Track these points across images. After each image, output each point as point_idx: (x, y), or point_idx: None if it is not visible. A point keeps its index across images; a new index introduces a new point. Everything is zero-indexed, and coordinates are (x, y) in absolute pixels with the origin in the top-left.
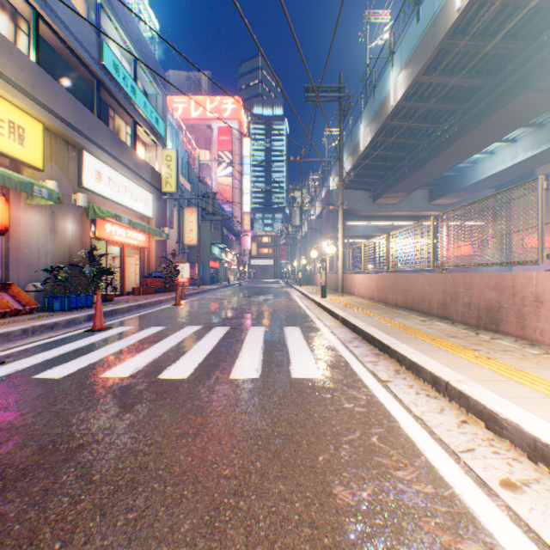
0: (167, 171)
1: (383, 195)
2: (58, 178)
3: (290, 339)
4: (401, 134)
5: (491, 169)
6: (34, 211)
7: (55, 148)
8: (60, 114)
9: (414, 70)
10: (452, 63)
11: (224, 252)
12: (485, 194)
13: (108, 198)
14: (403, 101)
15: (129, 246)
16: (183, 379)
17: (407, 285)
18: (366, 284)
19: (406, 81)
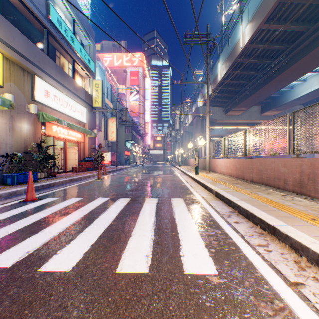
0: (95, 93)
1: (232, 109)
2: (15, 93)
3: (177, 213)
4: (246, 68)
5: (303, 91)
6: None
7: (13, 72)
8: (16, 48)
9: (258, 20)
10: (285, 14)
11: (133, 145)
12: (296, 108)
13: (54, 108)
14: (249, 44)
15: (70, 140)
16: (64, 274)
17: (263, 167)
18: (226, 166)
19: (252, 29)
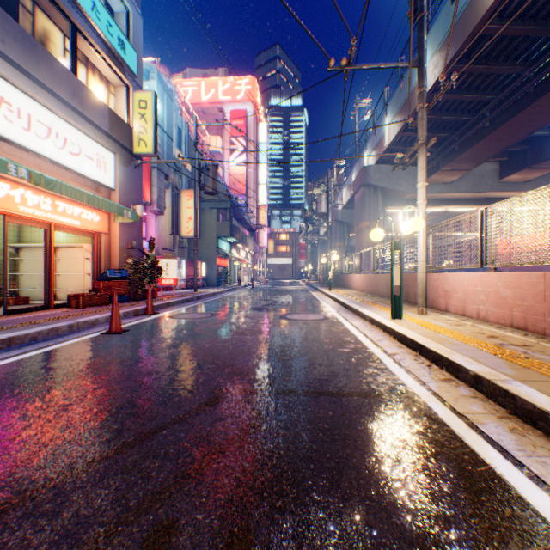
0: (140, 123)
1: (441, 168)
2: None
3: None
4: (493, 57)
5: None
6: None
7: None
8: None
9: None
10: None
11: (235, 248)
12: None
13: None
14: None
15: (64, 228)
16: None
17: None
18: (498, 295)
19: None
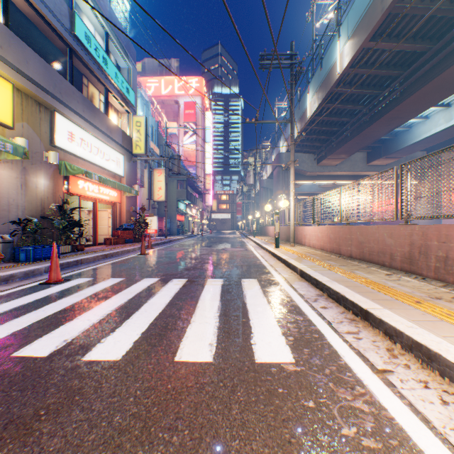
0: (137, 135)
1: (327, 157)
2: (29, 136)
3: (248, 296)
4: (345, 100)
5: (426, 132)
6: (4, 167)
7: (26, 108)
8: (30, 76)
9: (362, 36)
10: (398, 28)
11: (189, 207)
12: (417, 156)
13: (80, 157)
14: (349, 68)
15: (101, 201)
16: (113, 363)
17: (364, 237)
18: (317, 236)
19: (353, 48)
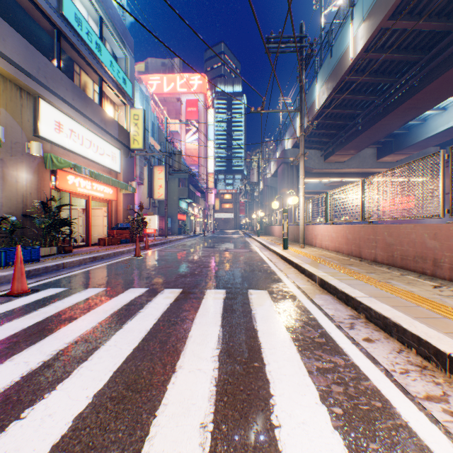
0: (134, 129)
1: (335, 153)
2: (7, 124)
3: (259, 318)
4: (357, 91)
5: (443, 125)
6: None
7: (4, 92)
8: (8, 55)
9: (380, 14)
10: (422, 3)
11: (191, 206)
12: (430, 152)
13: (70, 149)
14: (364, 53)
15: (95, 198)
16: None
17: (394, 238)
18: (331, 236)
19: (369, 29)
